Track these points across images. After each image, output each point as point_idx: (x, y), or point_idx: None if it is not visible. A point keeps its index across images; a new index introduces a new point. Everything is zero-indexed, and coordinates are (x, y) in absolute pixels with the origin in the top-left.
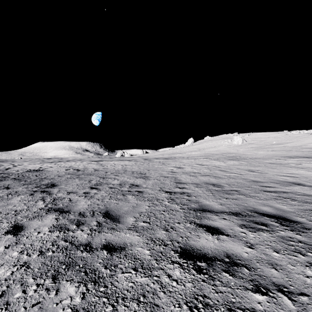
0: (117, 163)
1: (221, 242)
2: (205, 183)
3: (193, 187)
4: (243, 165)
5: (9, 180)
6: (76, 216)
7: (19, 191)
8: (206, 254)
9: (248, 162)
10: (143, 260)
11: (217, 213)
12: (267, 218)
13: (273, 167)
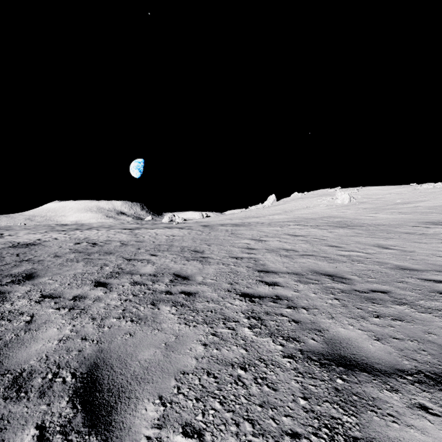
0: (161, 232)
1: None
2: (314, 272)
3: (294, 282)
4: (362, 235)
5: None
6: None
7: None
8: None
9: (369, 231)
10: None
11: (387, 376)
12: None
13: (417, 240)
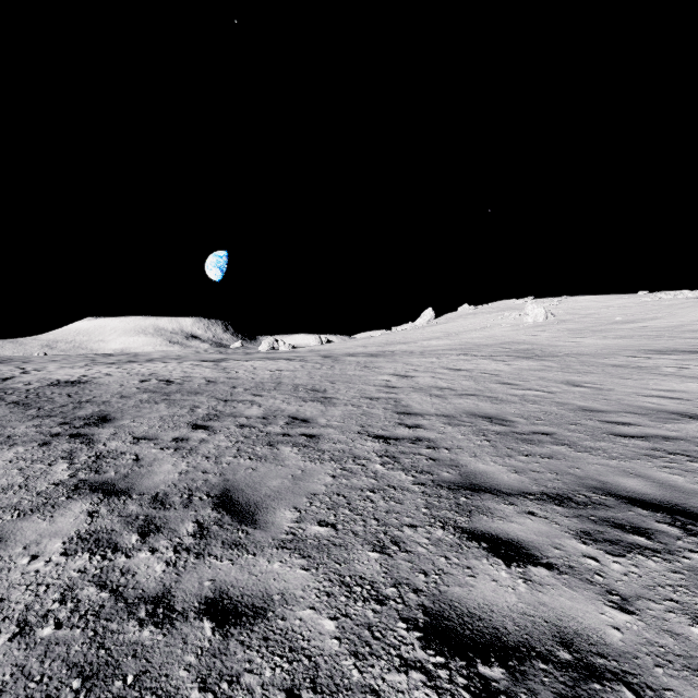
0: (261, 366)
1: (535, 590)
2: (470, 414)
3: (441, 424)
4: (551, 369)
5: (3, 407)
6: (145, 506)
7: (17, 436)
8: (502, 634)
9: (564, 364)
10: (317, 655)
11: (510, 496)
12: (643, 511)
13: (624, 375)
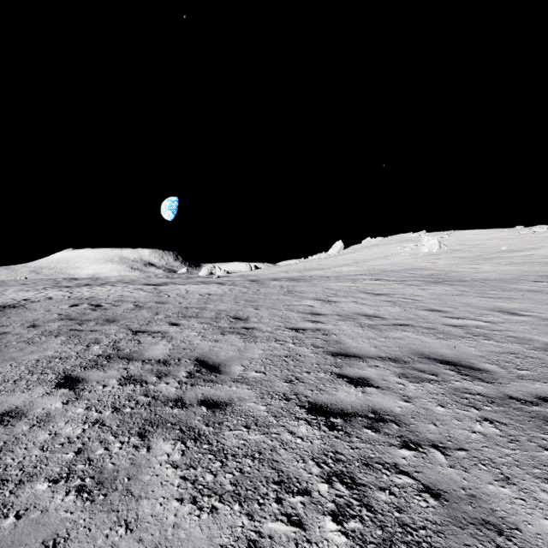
0: (194, 289)
1: None
2: (422, 357)
3: (396, 378)
4: (469, 294)
5: None
6: None
7: None
8: None
9: (477, 288)
10: None
11: None
12: None
13: None
